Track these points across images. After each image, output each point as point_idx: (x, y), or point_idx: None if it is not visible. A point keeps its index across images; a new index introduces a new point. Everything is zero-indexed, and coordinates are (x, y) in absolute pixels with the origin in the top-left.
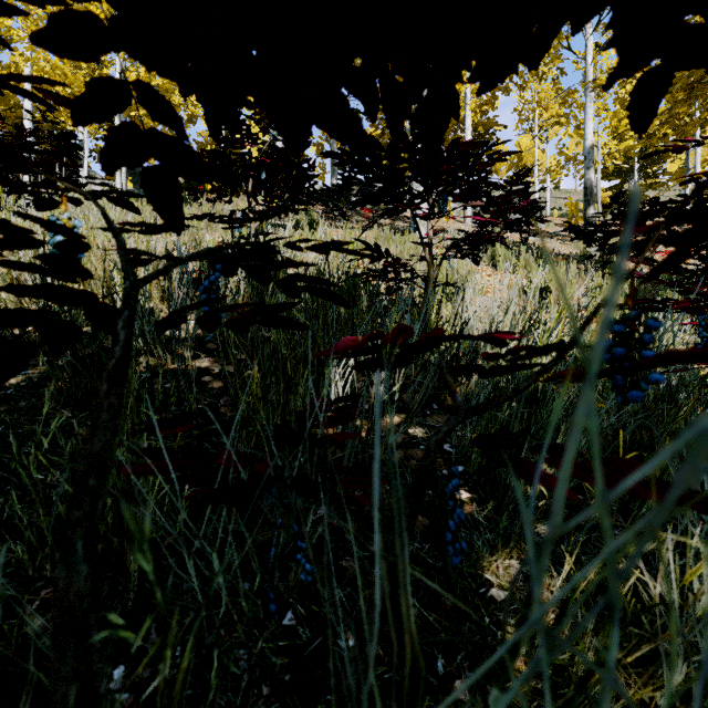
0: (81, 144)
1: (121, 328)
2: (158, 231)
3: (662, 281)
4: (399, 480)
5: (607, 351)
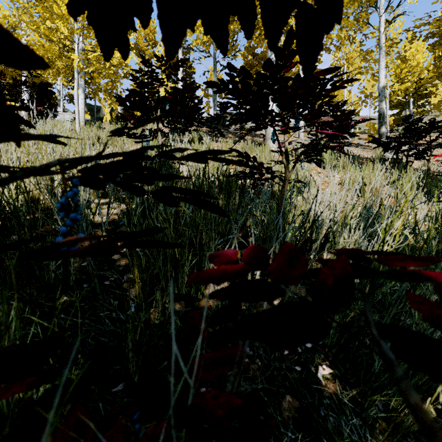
0: (59, 92)
1: None
2: None
3: None
4: None
5: None
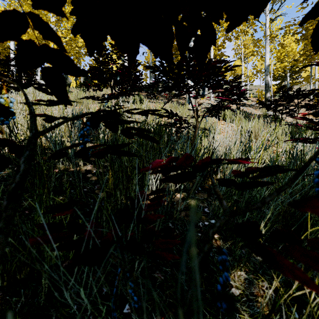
0: None
1: (22, 162)
2: (55, 104)
3: (311, 128)
4: (200, 295)
5: (317, 177)
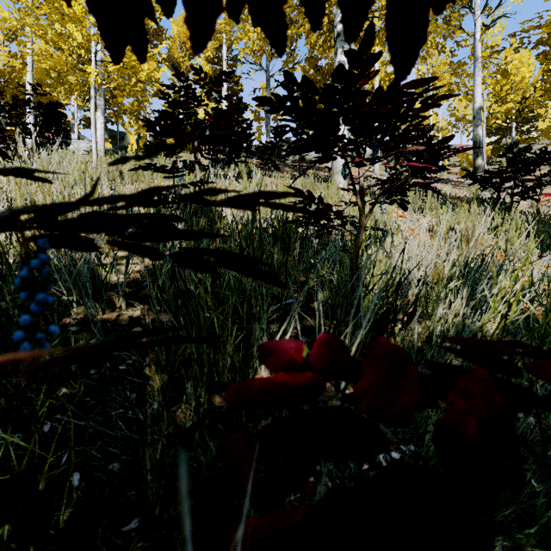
0: (72, 114)
1: None
2: None
3: None
4: None
5: None
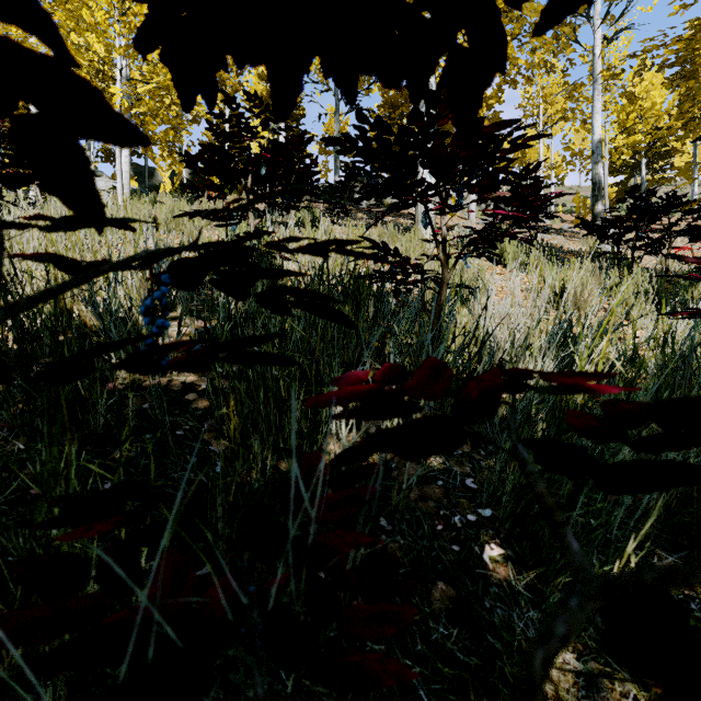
0: (87, 144)
1: None
2: (73, 226)
3: None
4: None
5: None
